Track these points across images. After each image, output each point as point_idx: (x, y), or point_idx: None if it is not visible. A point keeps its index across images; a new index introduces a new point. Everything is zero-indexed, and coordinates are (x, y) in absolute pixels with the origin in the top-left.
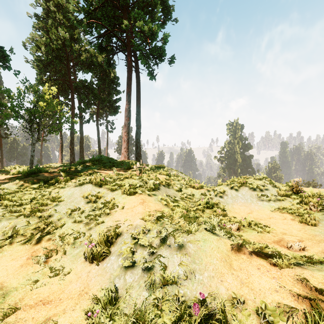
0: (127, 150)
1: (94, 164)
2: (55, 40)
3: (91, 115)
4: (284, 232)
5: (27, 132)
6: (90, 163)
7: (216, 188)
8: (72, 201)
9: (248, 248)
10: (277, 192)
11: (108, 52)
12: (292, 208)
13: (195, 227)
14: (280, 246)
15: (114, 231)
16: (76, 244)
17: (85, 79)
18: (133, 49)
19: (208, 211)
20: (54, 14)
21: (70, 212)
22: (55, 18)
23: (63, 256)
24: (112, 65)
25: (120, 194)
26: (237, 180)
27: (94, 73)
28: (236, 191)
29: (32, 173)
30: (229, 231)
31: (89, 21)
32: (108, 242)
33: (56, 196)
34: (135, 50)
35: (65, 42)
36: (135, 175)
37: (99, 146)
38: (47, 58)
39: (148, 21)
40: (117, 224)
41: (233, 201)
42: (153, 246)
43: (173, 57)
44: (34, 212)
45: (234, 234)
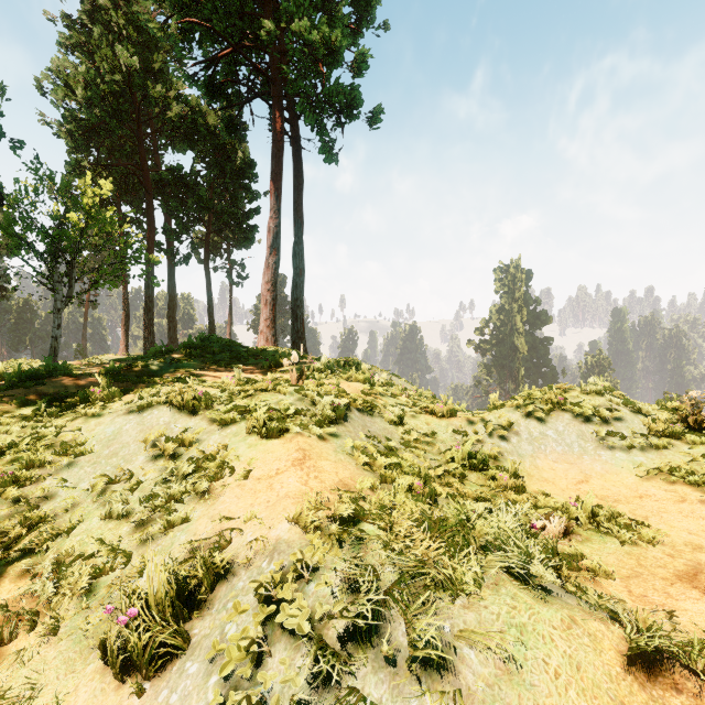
0: (273, 324)
1: (192, 357)
2: (108, 74)
3: (193, 246)
4: (696, 543)
5: (42, 283)
6: (182, 353)
7: (489, 414)
8: (113, 453)
9: (678, 659)
10: (645, 426)
11: (228, 100)
12: (695, 471)
13: (475, 567)
14: (703, 594)
15: (206, 562)
16: (93, 598)
17: (179, 165)
18: (287, 92)
19: (475, 477)
20: (106, 14)
21: (104, 486)
22: (111, 25)
23: (47, 639)
24: (238, 129)
25: (244, 433)
26: (542, 395)
27: (199, 151)
28: (540, 422)
29: (30, 379)
30: (551, 547)
31: (183, 21)
32: (187, 596)
33: (74, 438)
34: (291, 93)
35: (131, 79)
36: (287, 384)
37: (212, 316)
38: (91, 114)
39: (321, 22)
40: (223, 531)
41: (535, 448)
42: (329, 648)
43: (380, 109)
44: (2, 487)
45: (558, 548)
